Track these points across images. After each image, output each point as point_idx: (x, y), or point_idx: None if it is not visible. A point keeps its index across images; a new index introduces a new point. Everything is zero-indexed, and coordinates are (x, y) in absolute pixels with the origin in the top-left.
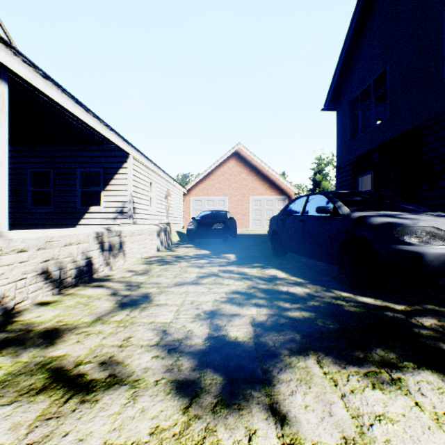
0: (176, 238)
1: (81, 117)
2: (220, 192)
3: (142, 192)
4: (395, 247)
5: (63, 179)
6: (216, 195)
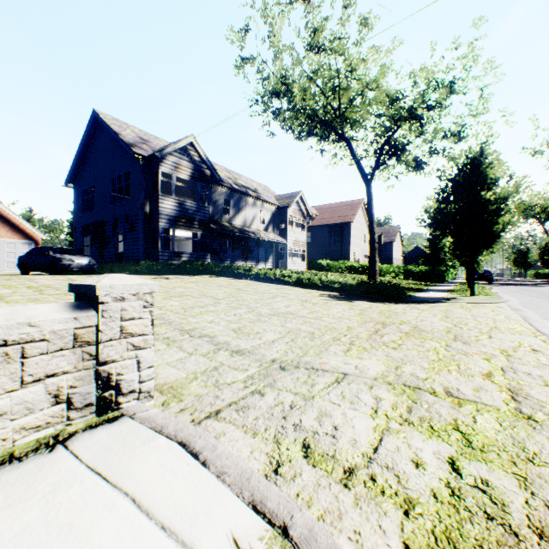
0: None
1: None
2: None
3: None
4: (62, 263)
5: None
6: None
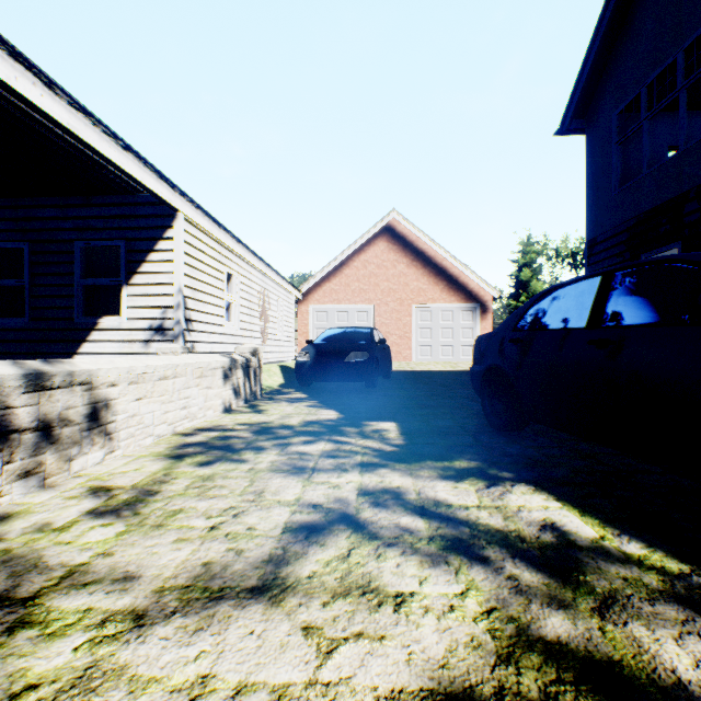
0: (277, 380)
1: (30, 96)
2: (360, 298)
3: (209, 290)
4: None
5: (48, 263)
6: (353, 303)
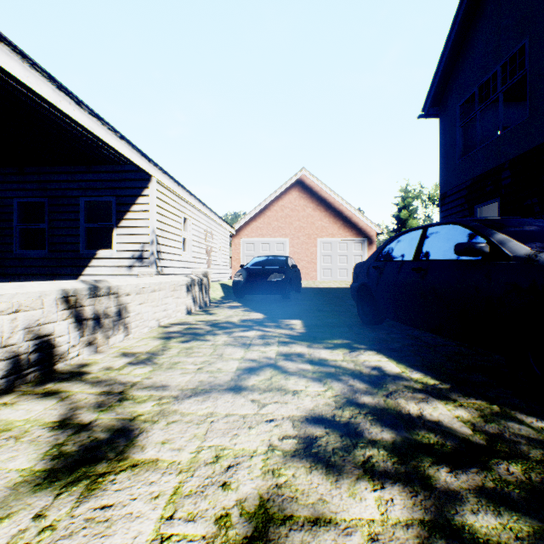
0: (219, 294)
1: (68, 111)
2: (279, 233)
3: (172, 230)
4: None
5: (62, 212)
6: (273, 237)
